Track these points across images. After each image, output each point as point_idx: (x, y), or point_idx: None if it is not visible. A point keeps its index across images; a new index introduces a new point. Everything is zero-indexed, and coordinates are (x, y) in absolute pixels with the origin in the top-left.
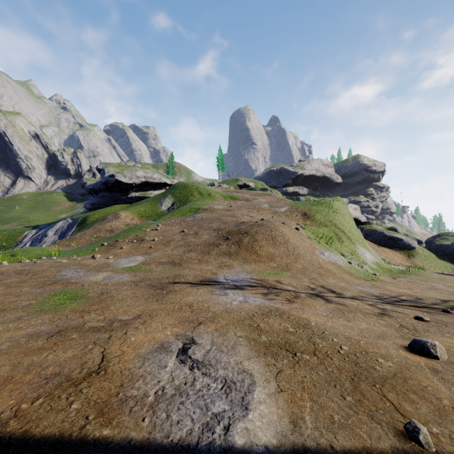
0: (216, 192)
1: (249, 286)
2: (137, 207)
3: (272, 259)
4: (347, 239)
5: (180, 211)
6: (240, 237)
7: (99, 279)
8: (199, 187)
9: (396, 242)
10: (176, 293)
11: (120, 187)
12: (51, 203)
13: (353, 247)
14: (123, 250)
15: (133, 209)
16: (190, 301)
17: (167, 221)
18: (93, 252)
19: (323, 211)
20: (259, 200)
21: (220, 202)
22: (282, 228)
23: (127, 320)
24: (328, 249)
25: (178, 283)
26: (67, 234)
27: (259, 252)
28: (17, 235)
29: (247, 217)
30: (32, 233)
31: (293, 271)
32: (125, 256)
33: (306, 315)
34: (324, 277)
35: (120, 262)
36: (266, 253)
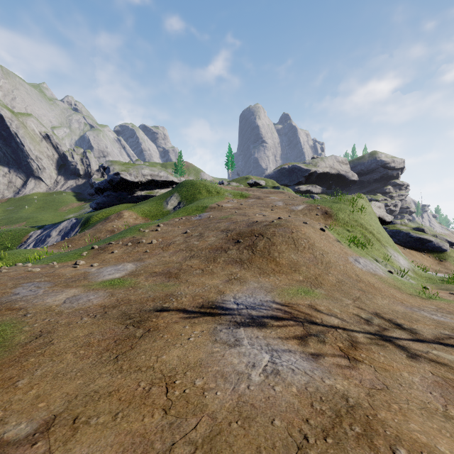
0: (225, 190)
1: (272, 319)
2: (141, 206)
3: (296, 269)
4: (376, 241)
5: (185, 209)
6: (253, 240)
7: (58, 301)
8: (207, 185)
9: (424, 244)
10: (157, 336)
11: (125, 186)
12: (60, 203)
13: (384, 251)
14: (114, 255)
15: (137, 208)
16: (172, 363)
17: (170, 221)
18: (79, 257)
19: (347, 209)
20: (272, 198)
21: (230, 200)
22: (305, 228)
23: (12, 443)
24: (362, 254)
25: (166, 310)
26: (70, 234)
27: (279, 260)
28: (22, 236)
29: (260, 216)
30: (37, 233)
31: (326, 286)
32: (113, 263)
33: (415, 424)
34: (370, 296)
35: (104, 271)
36: (287, 261)
